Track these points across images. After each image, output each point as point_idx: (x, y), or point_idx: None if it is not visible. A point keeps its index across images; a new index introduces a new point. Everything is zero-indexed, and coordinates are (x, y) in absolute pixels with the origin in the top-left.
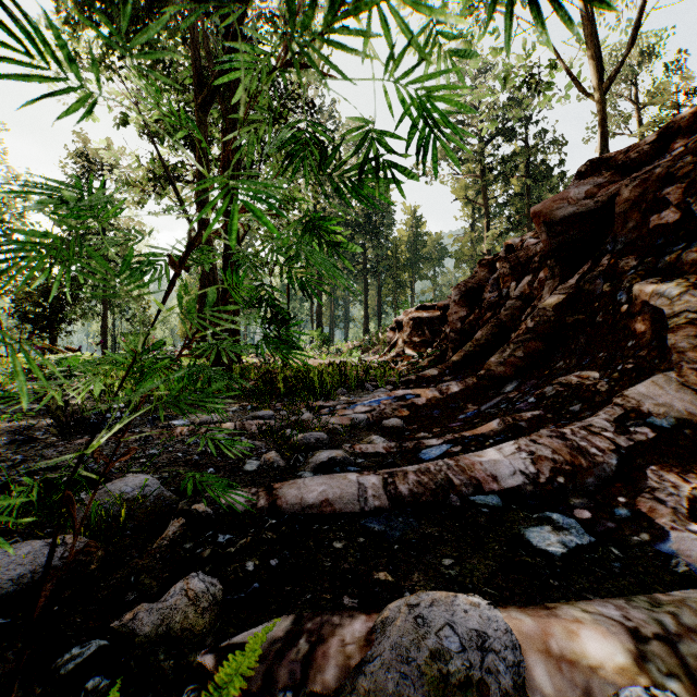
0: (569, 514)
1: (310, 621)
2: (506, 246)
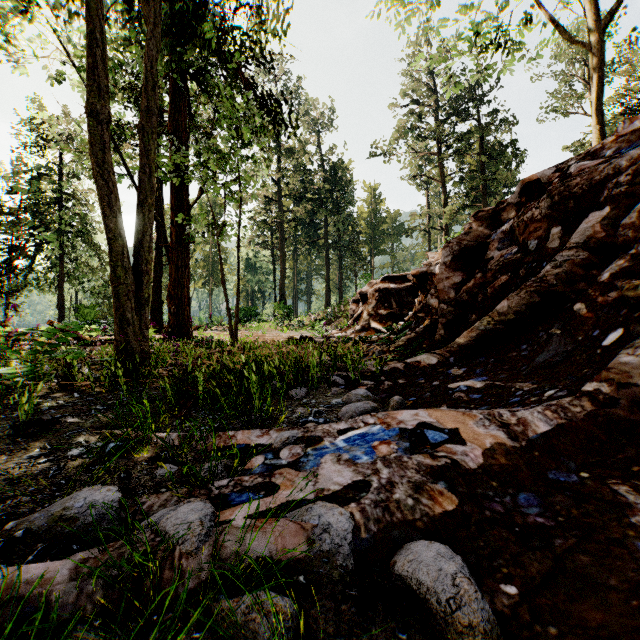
0: None
1: None
2: (524, 186)
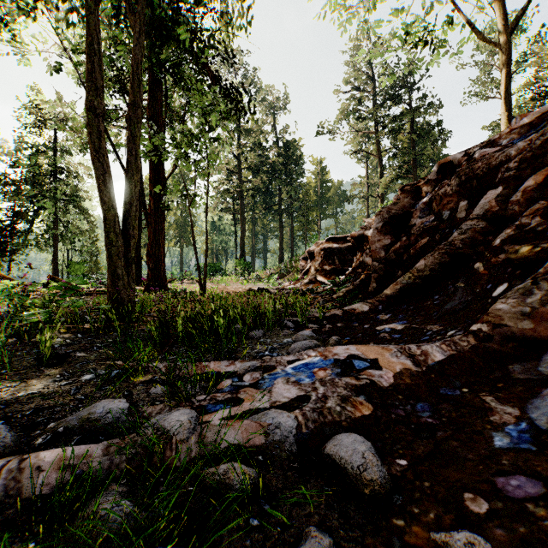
0: None
1: None
2: (440, 166)
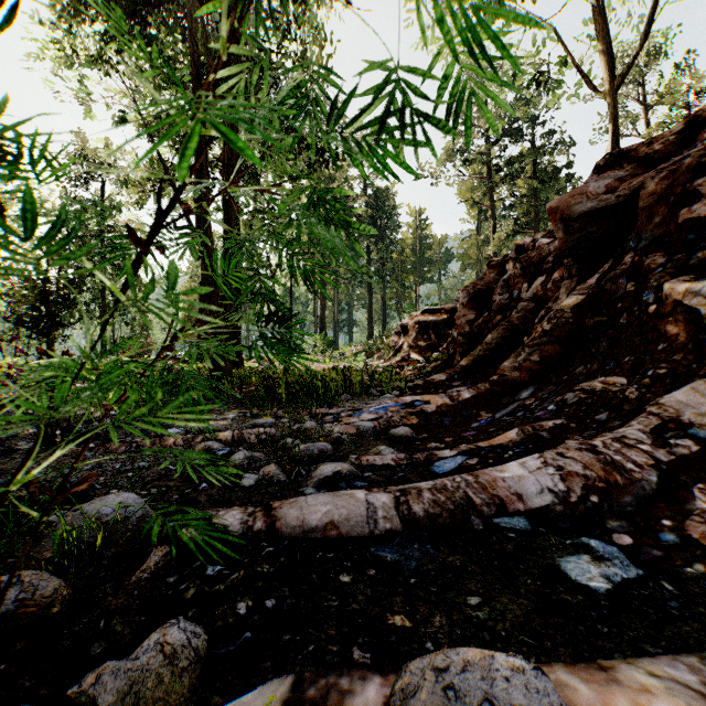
0: (606, 539)
1: (313, 684)
2: (517, 247)
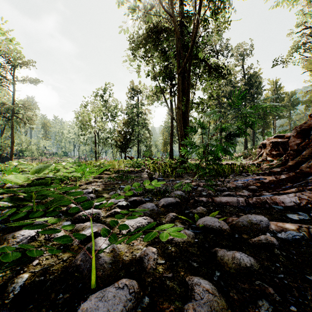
0: (307, 214)
1: (225, 216)
2: None
